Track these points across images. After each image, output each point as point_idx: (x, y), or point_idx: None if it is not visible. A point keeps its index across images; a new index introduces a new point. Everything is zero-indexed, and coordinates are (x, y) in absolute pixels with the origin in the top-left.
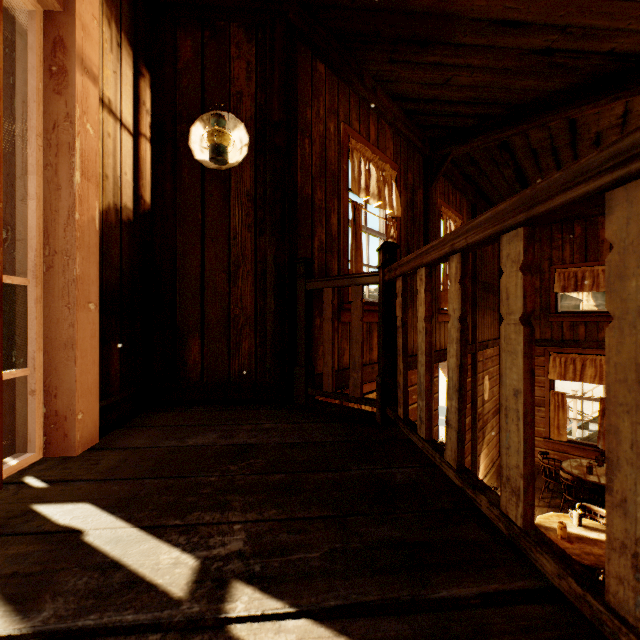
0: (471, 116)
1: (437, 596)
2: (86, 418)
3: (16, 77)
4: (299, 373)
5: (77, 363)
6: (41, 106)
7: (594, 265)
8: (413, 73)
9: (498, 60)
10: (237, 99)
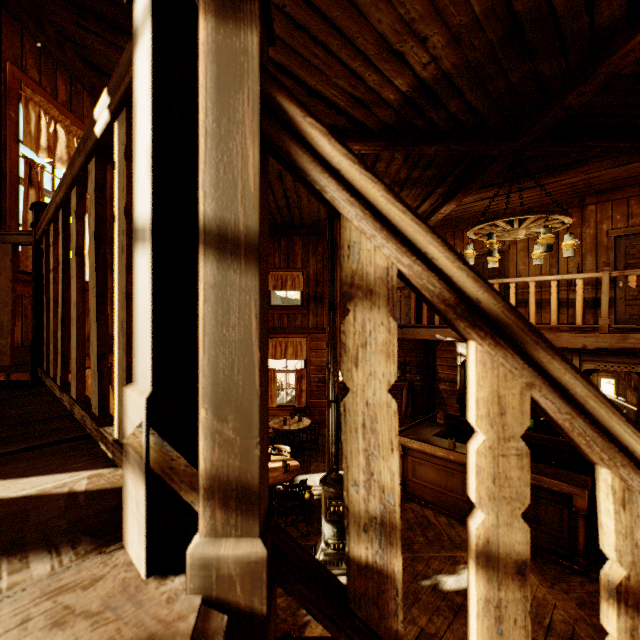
0: None
1: None
2: None
3: None
4: None
5: None
6: None
7: (293, 271)
8: (110, 51)
9: None
10: None
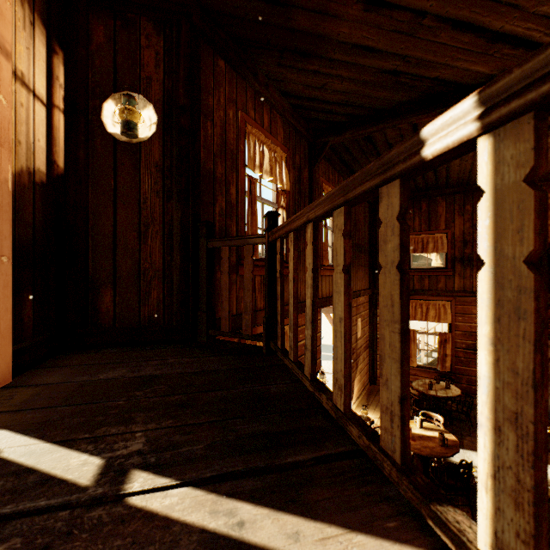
0: (343, 114)
1: (284, 462)
2: None
3: None
4: (202, 317)
5: None
6: None
7: (435, 233)
8: (297, 76)
9: (360, 74)
10: (147, 83)
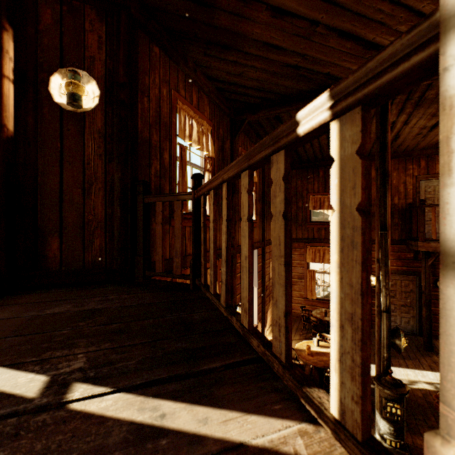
0: (257, 97)
1: (201, 369)
2: None
3: None
4: (139, 261)
5: None
6: None
7: (329, 194)
8: (220, 64)
9: (270, 66)
10: (90, 61)
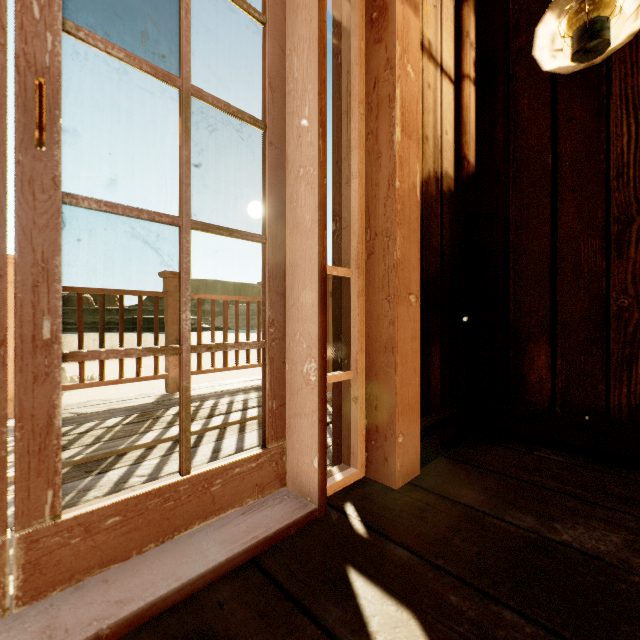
0: None
1: None
2: (406, 442)
3: (342, 50)
4: None
5: (397, 371)
6: (362, 69)
7: None
8: None
9: None
10: None
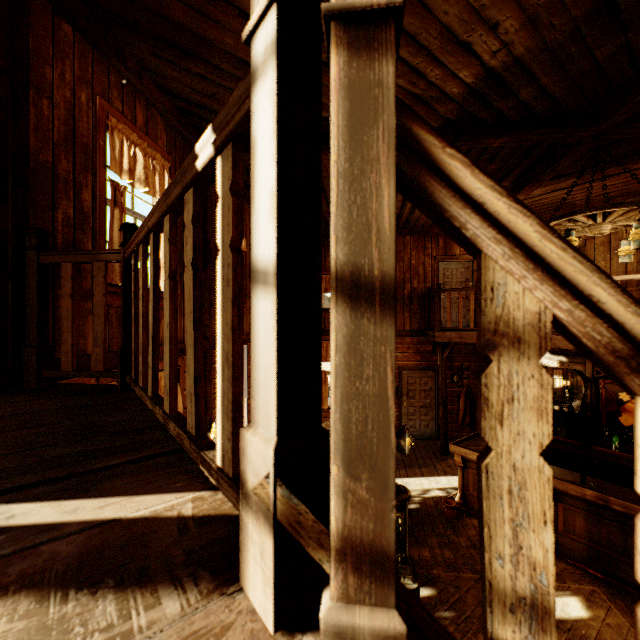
0: None
1: (92, 468)
2: None
3: None
4: (30, 355)
5: None
6: None
7: None
8: (180, 75)
9: None
10: None
